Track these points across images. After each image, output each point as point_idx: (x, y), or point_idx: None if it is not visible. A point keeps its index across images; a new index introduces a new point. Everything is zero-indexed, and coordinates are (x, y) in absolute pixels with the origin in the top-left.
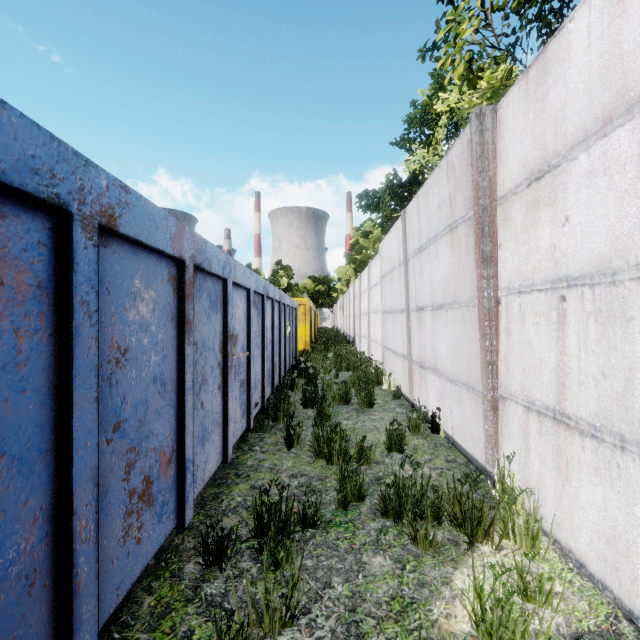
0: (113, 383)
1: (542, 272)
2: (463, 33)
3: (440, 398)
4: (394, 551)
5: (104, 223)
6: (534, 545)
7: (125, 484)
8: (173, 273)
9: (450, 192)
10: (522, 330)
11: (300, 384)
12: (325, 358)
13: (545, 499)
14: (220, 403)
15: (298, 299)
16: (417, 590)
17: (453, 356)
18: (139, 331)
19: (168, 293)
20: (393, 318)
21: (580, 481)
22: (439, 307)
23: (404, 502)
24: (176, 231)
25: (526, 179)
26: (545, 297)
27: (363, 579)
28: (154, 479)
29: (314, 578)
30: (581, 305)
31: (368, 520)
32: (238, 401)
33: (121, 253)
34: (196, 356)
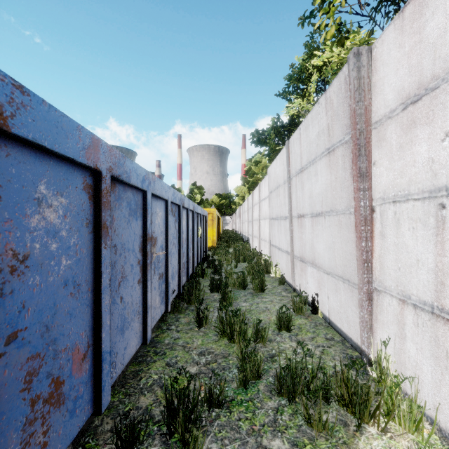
0: (7, 292)
1: (419, 183)
2: None
3: (318, 286)
4: (290, 433)
5: None
6: (417, 428)
7: (25, 394)
8: (89, 182)
9: (328, 122)
10: (397, 234)
11: (209, 272)
12: (227, 253)
13: (422, 383)
14: (140, 295)
15: (207, 209)
16: None
17: (330, 254)
18: (45, 237)
19: (83, 200)
20: (278, 223)
21: None
22: (318, 215)
23: (296, 382)
24: (90, 143)
25: (401, 104)
26: (422, 205)
27: None
28: (65, 378)
29: None
30: None
31: (265, 398)
32: (157, 291)
33: (19, 157)
34: (115, 257)
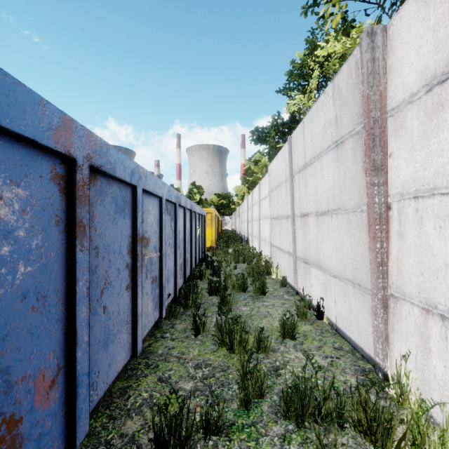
0: None
1: (448, 175)
2: None
3: (324, 290)
4: None
5: None
6: None
7: None
8: (59, 171)
9: (336, 112)
10: (419, 234)
11: (207, 274)
12: (226, 253)
13: None
14: (129, 302)
15: (206, 209)
16: None
17: (338, 255)
18: None
19: (50, 193)
20: (280, 223)
21: None
22: (323, 213)
23: (306, 404)
24: (60, 123)
25: (425, 85)
26: None
27: None
28: (23, 414)
29: None
30: None
31: (270, 422)
32: (150, 296)
33: None
34: (96, 260)
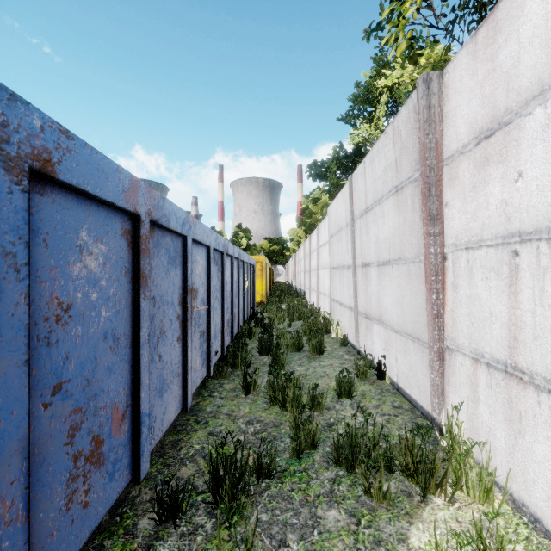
0: (52, 342)
1: (492, 228)
2: (406, 11)
3: (385, 347)
4: (348, 504)
5: (37, 167)
6: (487, 498)
7: (68, 448)
8: (127, 227)
9: (396, 156)
10: (470, 284)
11: (257, 332)
12: (279, 309)
13: (495, 450)
14: (179, 354)
15: (255, 257)
16: (373, 549)
17: (398, 308)
18: (86, 286)
19: (121, 247)
20: (340, 273)
21: (535, 436)
22: (384, 263)
23: (356, 451)
24: (130, 185)
25: (474, 138)
26: (495, 252)
27: (318, 536)
28: (105, 437)
29: (269, 535)
30: (536, 260)
31: (321, 469)
32: (198, 351)
33: (63, 203)
34: (153, 310)
